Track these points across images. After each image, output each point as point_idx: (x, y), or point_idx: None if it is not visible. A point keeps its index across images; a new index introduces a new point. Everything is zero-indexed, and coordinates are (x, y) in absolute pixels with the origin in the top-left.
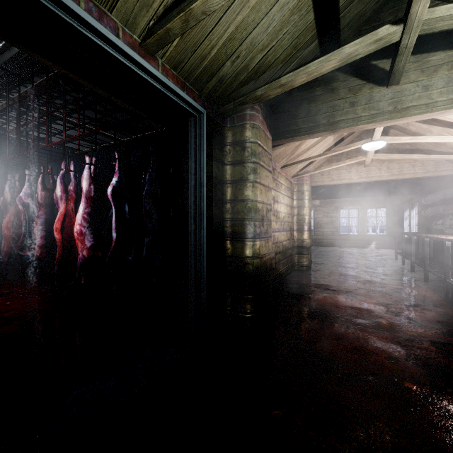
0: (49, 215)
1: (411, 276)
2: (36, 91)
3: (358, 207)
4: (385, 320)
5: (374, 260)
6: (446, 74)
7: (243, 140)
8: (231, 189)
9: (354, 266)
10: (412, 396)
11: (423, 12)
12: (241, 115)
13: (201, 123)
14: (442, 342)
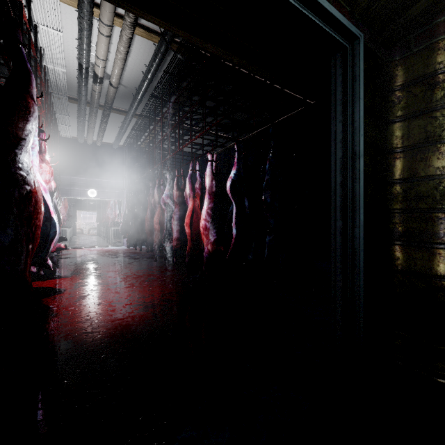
0: (181, 212)
1: None
2: (171, 105)
3: None
4: None
5: None
6: None
7: (431, 72)
8: (401, 161)
9: None
10: None
11: None
12: (424, 30)
13: (354, 56)
14: None
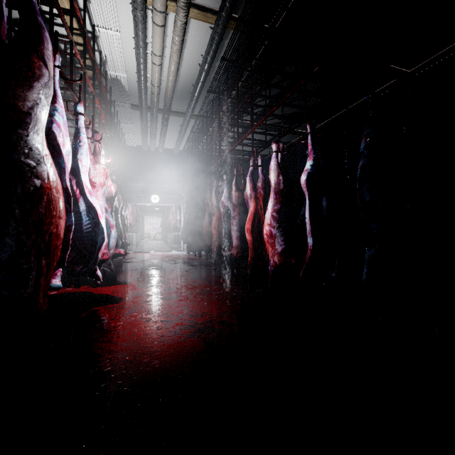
0: (240, 216)
1: None
2: (229, 94)
3: None
4: None
5: None
6: None
7: None
8: None
9: None
10: None
11: None
12: None
13: None
14: None
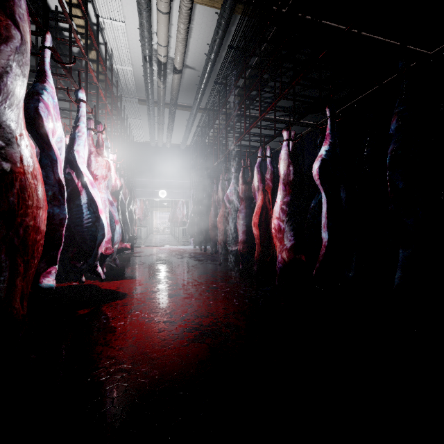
0: (248, 210)
1: None
2: (236, 82)
3: None
4: None
5: None
6: None
7: None
8: None
9: None
10: None
11: None
12: None
13: None
14: None
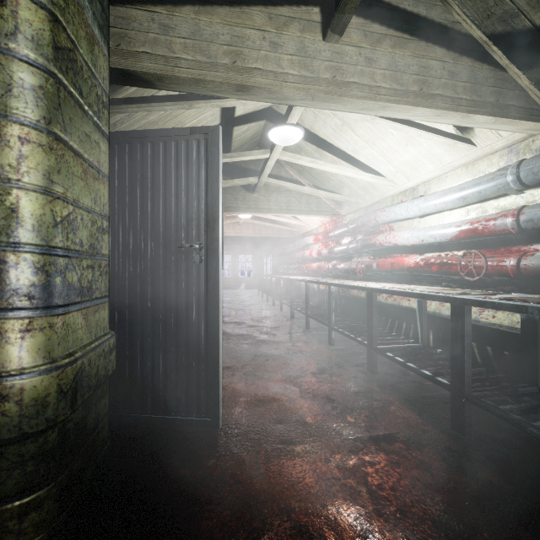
0: None
1: (266, 304)
2: None
3: (232, 252)
4: (251, 324)
5: (244, 297)
6: (276, 196)
7: None
8: None
9: (232, 302)
10: (261, 341)
11: (265, 180)
12: None
13: None
14: (274, 327)
